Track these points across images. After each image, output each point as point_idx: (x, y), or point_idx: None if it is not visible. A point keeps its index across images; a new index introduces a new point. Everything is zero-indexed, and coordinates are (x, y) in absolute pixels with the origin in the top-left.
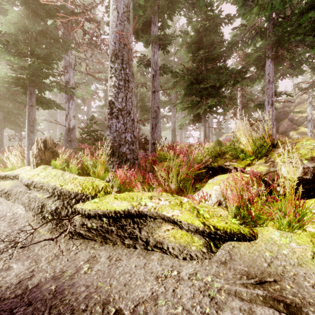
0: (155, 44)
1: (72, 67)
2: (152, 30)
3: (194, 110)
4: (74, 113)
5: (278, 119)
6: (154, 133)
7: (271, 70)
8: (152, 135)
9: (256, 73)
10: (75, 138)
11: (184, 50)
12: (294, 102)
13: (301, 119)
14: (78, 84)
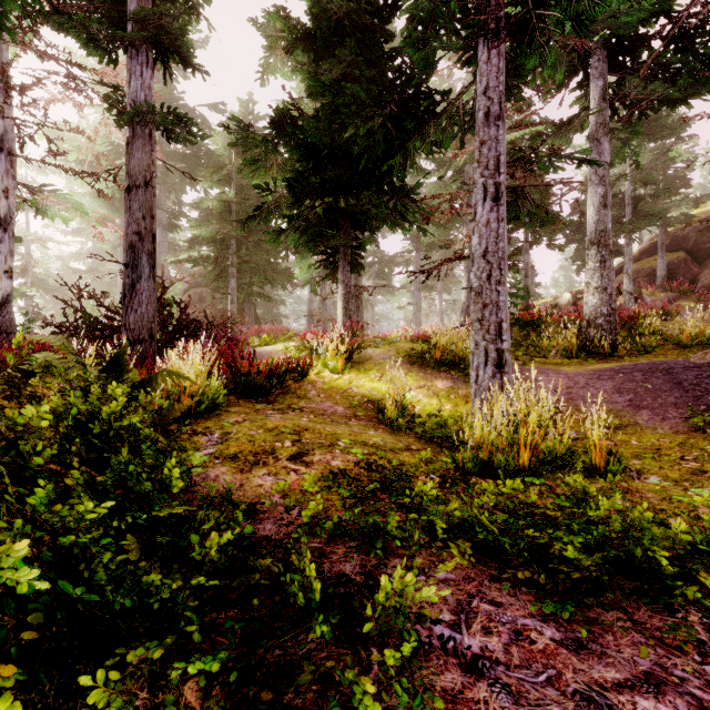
0: (132, 49)
1: (3, 149)
2: (127, 9)
3: (303, 239)
4: (7, 263)
5: (701, 251)
6: (129, 310)
7: (496, 73)
8: (124, 317)
9: (443, 92)
10: (13, 326)
11: (288, 67)
12: None
13: None
14: (42, 192)
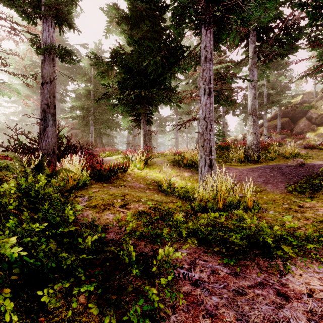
0: (44, 18)
1: None
2: None
3: (125, 109)
4: None
5: (295, 118)
6: (43, 140)
7: (209, 40)
8: (40, 144)
9: (187, 47)
10: None
11: (118, 30)
12: (316, 96)
13: (322, 117)
14: None
